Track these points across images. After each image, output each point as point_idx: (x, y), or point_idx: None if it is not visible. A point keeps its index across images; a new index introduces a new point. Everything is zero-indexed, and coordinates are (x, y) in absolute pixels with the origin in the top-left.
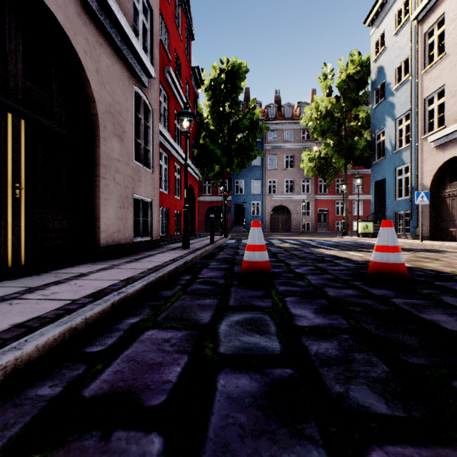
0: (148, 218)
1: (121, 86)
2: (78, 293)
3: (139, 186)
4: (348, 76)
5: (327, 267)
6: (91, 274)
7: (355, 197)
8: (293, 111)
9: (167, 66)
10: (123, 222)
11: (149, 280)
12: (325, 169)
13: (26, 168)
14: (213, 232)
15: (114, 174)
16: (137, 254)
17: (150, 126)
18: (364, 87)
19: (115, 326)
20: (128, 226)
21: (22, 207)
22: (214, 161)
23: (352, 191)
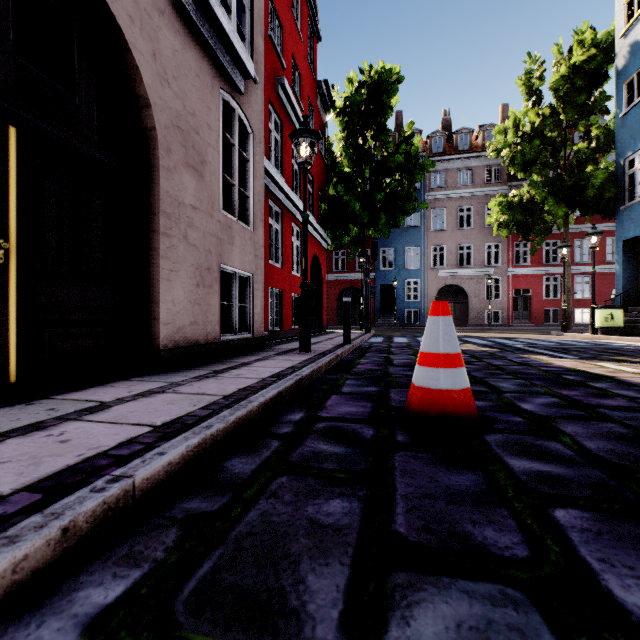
0: (246, 304)
1: (198, 86)
2: (32, 470)
3: (230, 252)
4: (573, 68)
5: (587, 399)
6: (114, 406)
7: (578, 269)
8: (471, 140)
9: (280, 76)
10: (202, 309)
11: (208, 431)
12: (530, 224)
13: (20, 213)
14: (349, 325)
15: (186, 230)
16: (224, 361)
17: (249, 159)
18: (601, 84)
19: (34, 629)
20: (210, 315)
21: (11, 281)
22: (350, 220)
23: (573, 259)
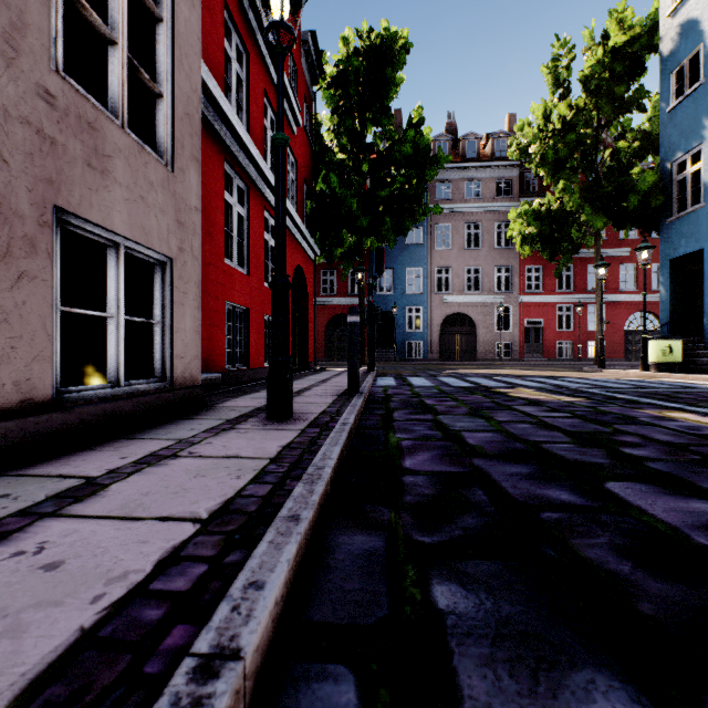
0: (155, 319)
1: None
2: None
3: (96, 189)
4: (612, 51)
5: None
6: None
7: (591, 298)
8: (479, 147)
9: None
10: None
11: None
12: (557, 240)
13: None
14: (358, 362)
15: None
16: (24, 477)
17: (161, 16)
18: (639, 76)
19: None
20: (3, 337)
21: None
22: (345, 224)
23: (586, 286)
